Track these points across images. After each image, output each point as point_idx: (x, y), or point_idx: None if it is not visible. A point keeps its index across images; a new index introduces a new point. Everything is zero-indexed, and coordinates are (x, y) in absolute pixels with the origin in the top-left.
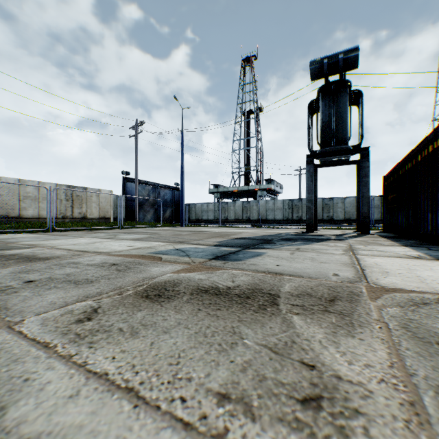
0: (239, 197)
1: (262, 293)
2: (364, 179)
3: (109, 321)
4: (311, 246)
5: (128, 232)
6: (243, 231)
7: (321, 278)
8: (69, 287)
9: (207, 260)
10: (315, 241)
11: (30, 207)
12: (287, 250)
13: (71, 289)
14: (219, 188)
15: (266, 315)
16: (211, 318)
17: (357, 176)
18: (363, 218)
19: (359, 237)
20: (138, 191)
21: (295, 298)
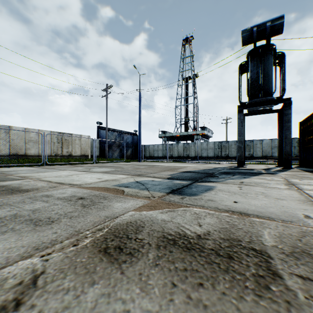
0: (180, 140)
1: (243, 247)
2: (287, 124)
3: (43, 312)
4: (252, 180)
5: (100, 166)
6: (186, 165)
7: (296, 222)
8: (26, 229)
9: (165, 194)
10: (251, 174)
11: (32, 148)
12: (232, 183)
13: (27, 232)
14: (166, 134)
15: (280, 307)
16: (197, 312)
17: (278, 122)
18: (286, 155)
19: (286, 171)
20: (108, 136)
21: (293, 259)
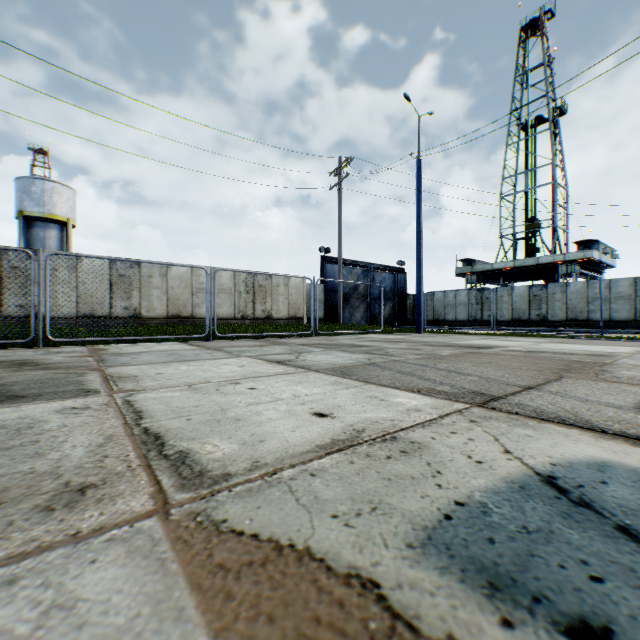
0: (512, 279)
1: None
2: None
3: None
4: None
5: (325, 343)
6: (593, 350)
7: None
8: None
9: None
10: None
11: (203, 303)
12: None
13: None
14: (474, 266)
15: None
16: None
17: None
18: None
19: None
20: (343, 276)
21: None
